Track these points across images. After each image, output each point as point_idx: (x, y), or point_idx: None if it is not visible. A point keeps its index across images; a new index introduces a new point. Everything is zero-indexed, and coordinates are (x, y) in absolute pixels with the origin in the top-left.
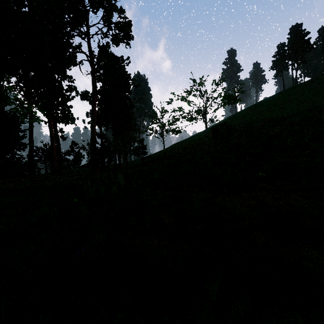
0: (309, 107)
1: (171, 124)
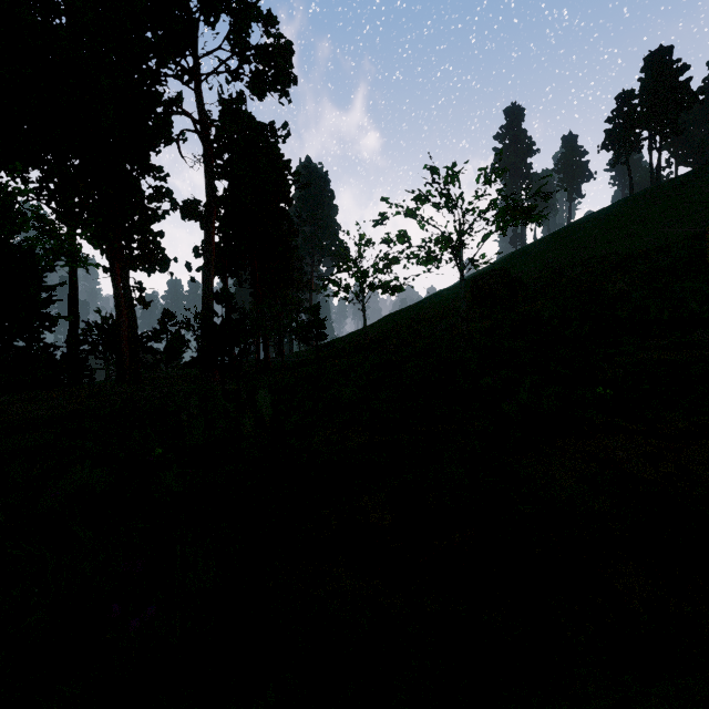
0: (690, 231)
1: (381, 272)
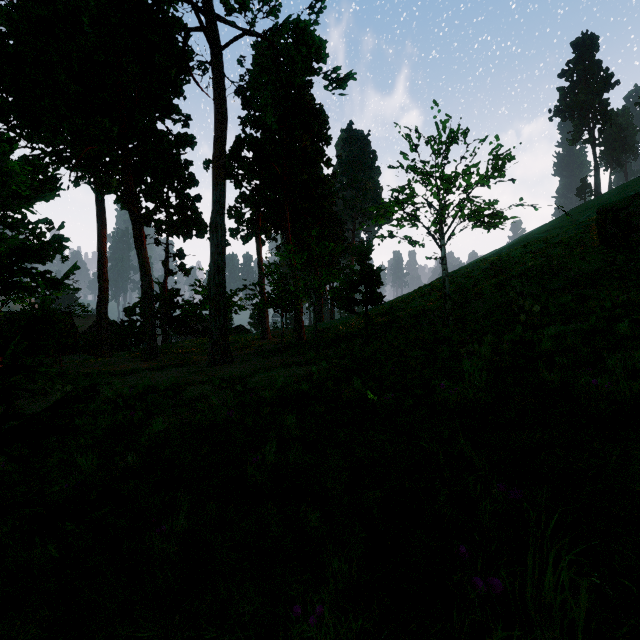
0: None
1: (481, 182)
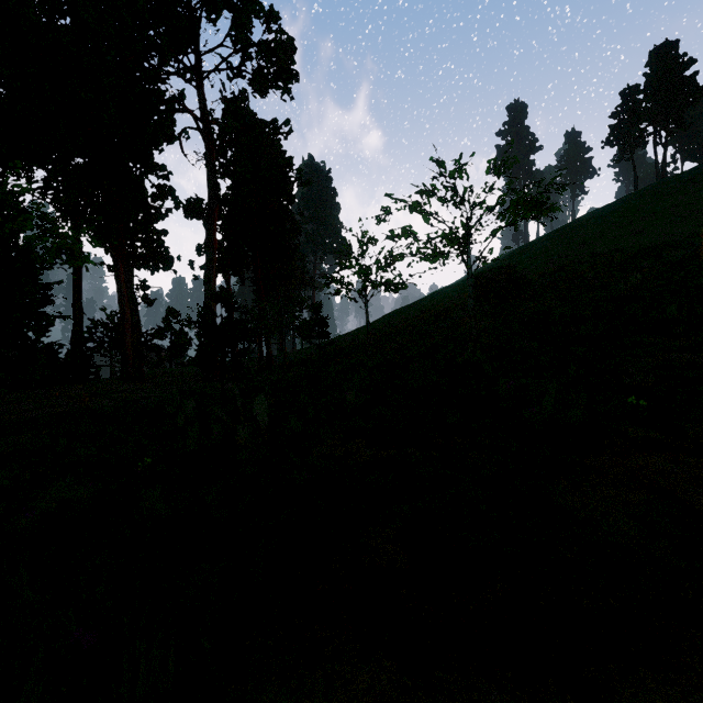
0: (700, 227)
1: (383, 270)
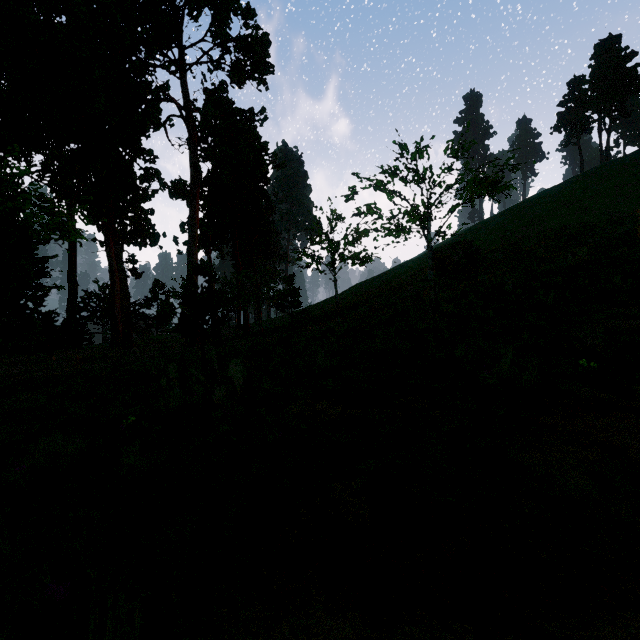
0: None
1: (351, 245)
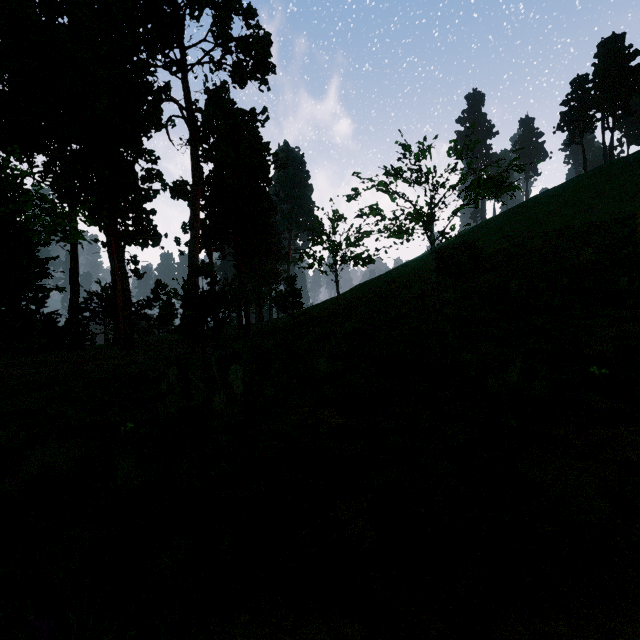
0: None
1: (352, 245)
